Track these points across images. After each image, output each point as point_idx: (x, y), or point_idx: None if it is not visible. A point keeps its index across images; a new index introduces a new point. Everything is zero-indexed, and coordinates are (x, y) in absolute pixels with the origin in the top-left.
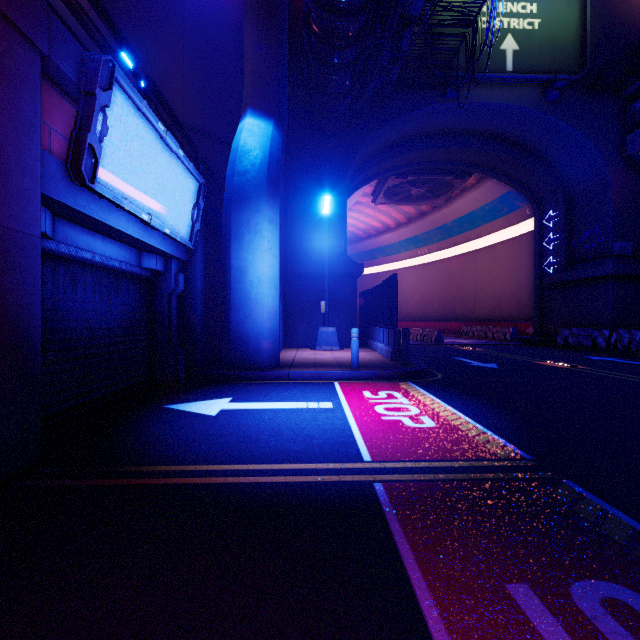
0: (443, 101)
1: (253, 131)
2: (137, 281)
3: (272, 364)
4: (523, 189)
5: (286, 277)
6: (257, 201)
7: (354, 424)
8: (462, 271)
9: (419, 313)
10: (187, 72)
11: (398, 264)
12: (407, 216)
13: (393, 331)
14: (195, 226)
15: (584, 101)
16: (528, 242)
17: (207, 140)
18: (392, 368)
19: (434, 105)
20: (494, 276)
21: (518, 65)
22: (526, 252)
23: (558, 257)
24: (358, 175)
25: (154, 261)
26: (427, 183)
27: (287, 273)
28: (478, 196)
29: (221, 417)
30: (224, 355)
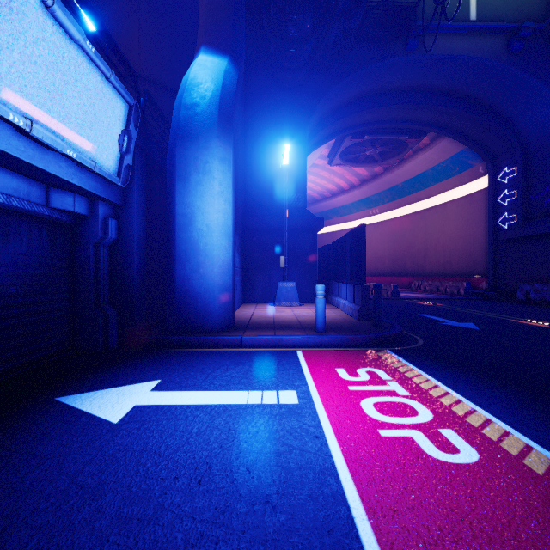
0: (404, 53)
1: (205, 65)
2: (47, 225)
3: (224, 326)
4: (478, 147)
5: (245, 231)
6: (206, 137)
7: (338, 452)
8: (412, 229)
9: (371, 268)
10: (143, 21)
11: (351, 224)
12: (360, 178)
13: (360, 287)
14: (124, 158)
15: (548, 52)
16: (480, 200)
17: (165, 92)
18: (364, 331)
19: (395, 57)
20: (445, 233)
21: (482, 14)
22: (478, 209)
23: (514, 213)
24: (317, 132)
25: (70, 201)
26: (382, 144)
27: (246, 227)
28: (430, 156)
29: (123, 428)
30: (168, 315)
